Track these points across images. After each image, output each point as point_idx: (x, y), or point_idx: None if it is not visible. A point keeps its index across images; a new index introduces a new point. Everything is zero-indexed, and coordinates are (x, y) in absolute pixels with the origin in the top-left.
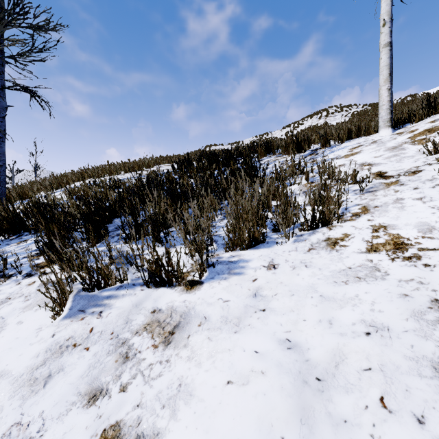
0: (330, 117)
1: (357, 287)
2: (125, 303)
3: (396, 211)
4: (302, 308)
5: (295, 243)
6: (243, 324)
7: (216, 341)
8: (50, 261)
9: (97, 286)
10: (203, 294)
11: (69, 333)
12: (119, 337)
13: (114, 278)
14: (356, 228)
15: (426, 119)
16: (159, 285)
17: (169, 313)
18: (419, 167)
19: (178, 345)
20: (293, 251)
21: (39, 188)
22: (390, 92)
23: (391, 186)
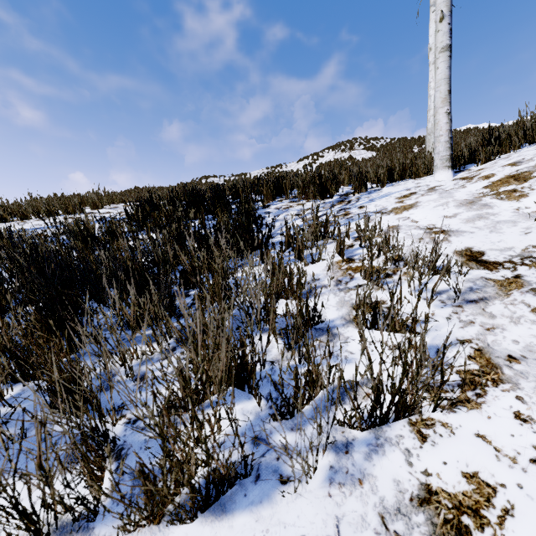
0: (355, 151)
1: None
2: None
3: None
4: None
5: (332, 489)
6: None
7: None
8: None
9: None
10: None
11: None
12: None
13: None
14: (497, 450)
15: (494, 159)
16: None
17: None
18: None
19: None
20: None
21: None
22: (450, 117)
23: (512, 290)
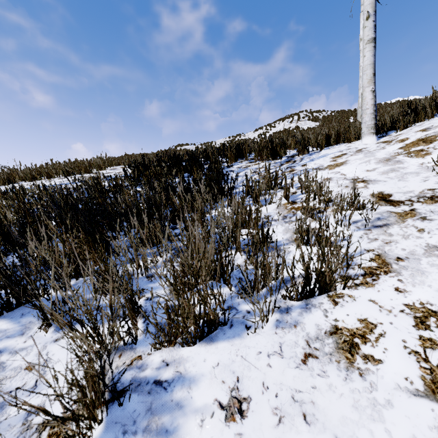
0: (302, 121)
1: None
2: None
3: None
4: None
5: (278, 330)
6: None
7: None
8: None
9: None
10: None
11: None
12: None
13: None
14: (380, 307)
15: (411, 127)
16: None
17: None
18: (436, 191)
19: None
20: (276, 356)
21: None
22: (374, 94)
23: (407, 219)
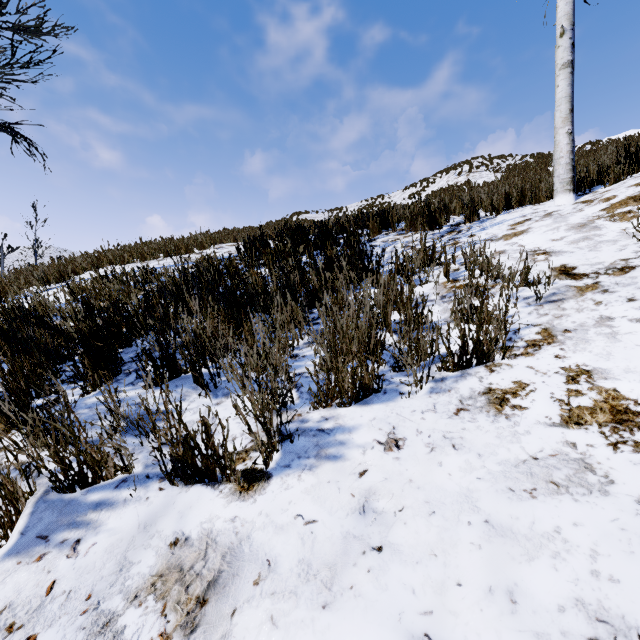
0: (475, 173)
1: (556, 507)
2: (125, 520)
3: (604, 342)
4: (453, 550)
5: (432, 394)
6: (340, 585)
7: (285, 629)
8: (10, 424)
9: (80, 482)
10: (269, 503)
11: (7, 595)
12: (101, 607)
13: (113, 466)
14: (536, 371)
15: (626, 179)
16: (192, 480)
17: (202, 549)
18: (629, 261)
19: (211, 636)
20: (430, 412)
21: (30, 281)
22: (572, 137)
23: (587, 292)
